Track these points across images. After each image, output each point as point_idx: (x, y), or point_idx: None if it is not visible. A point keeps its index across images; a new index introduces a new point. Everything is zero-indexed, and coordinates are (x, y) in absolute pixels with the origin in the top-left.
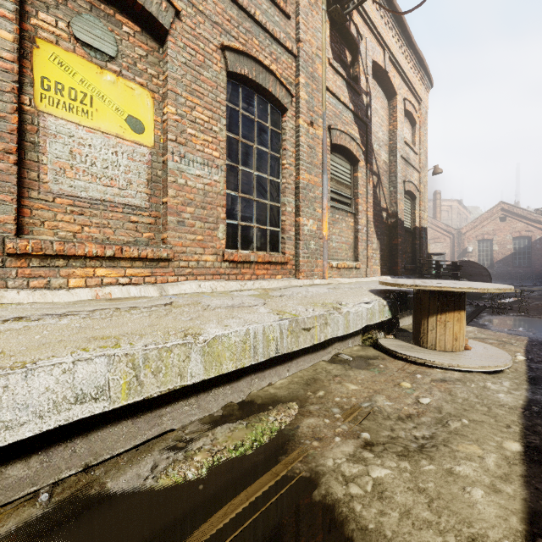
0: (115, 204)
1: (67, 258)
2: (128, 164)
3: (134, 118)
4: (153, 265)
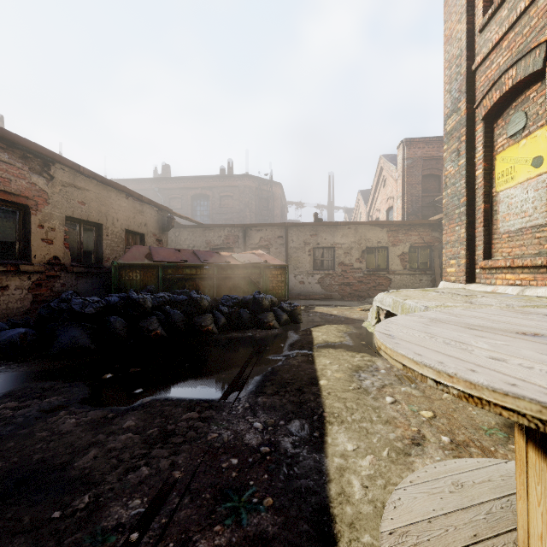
0: (527, 228)
1: (496, 269)
2: (534, 195)
3: (536, 158)
4: (535, 271)
